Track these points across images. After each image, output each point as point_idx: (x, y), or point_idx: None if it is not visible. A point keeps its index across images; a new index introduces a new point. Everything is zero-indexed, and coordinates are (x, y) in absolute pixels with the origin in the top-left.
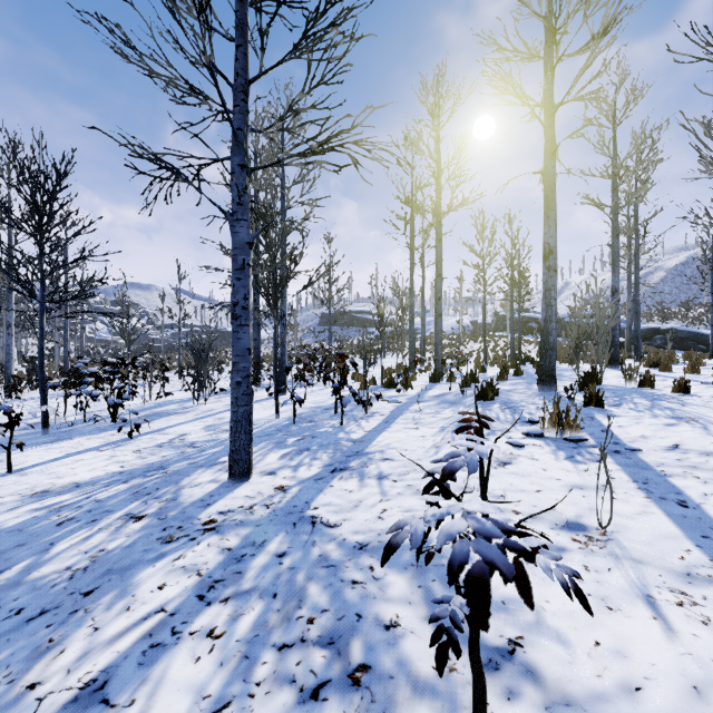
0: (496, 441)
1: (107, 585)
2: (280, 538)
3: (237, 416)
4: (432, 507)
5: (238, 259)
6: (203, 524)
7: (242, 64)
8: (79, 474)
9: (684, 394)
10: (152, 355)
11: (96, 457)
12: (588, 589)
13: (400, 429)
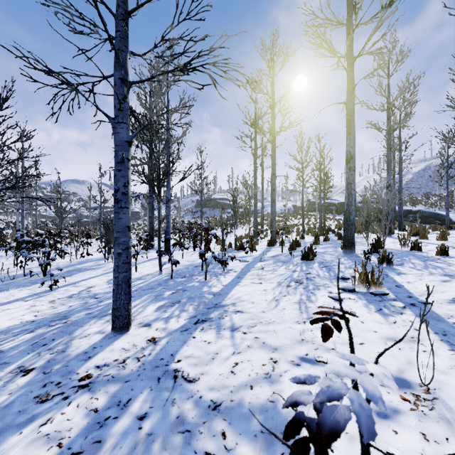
0: (378, 360)
1: None
2: (143, 396)
3: (118, 280)
4: None
5: (119, 154)
6: (79, 379)
7: None
8: None
9: (445, 256)
10: (80, 227)
11: (19, 306)
12: None
13: (248, 284)
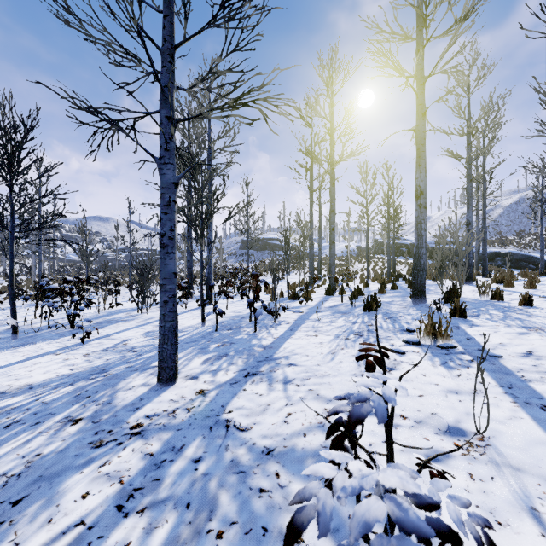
0: (400, 379)
1: (35, 493)
2: (197, 443)
3: (165, 330)
4: (341, 472)
5: (165, 196)
6: (130, 428)
7: (168, 31)
8: (34, 376)
9: (528, 307)
10: (107, 273)
11: (51, 360)
12: (476, 500)
13: (302, 336)
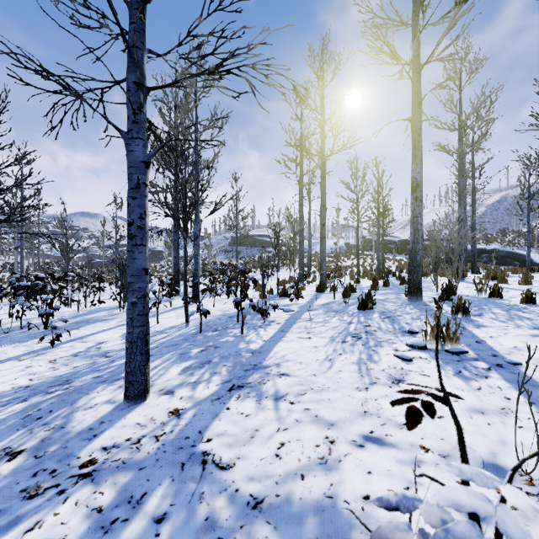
0: (512, 477)
1: None
2: (163, 489)
3: (132, 337)
4: None
5: (134, 177)
6: (80, 466)
7: None
8: None
9: (531, 305)
10: (90, 270)
11: (12, 367)
12: None
13: (294, 339)
